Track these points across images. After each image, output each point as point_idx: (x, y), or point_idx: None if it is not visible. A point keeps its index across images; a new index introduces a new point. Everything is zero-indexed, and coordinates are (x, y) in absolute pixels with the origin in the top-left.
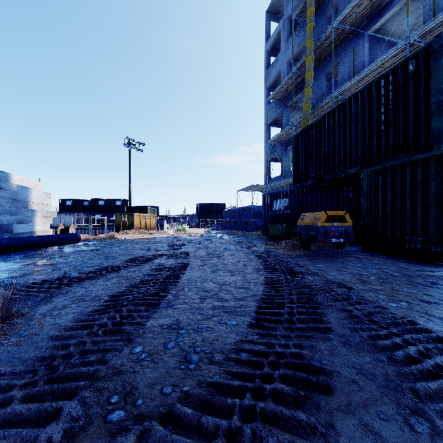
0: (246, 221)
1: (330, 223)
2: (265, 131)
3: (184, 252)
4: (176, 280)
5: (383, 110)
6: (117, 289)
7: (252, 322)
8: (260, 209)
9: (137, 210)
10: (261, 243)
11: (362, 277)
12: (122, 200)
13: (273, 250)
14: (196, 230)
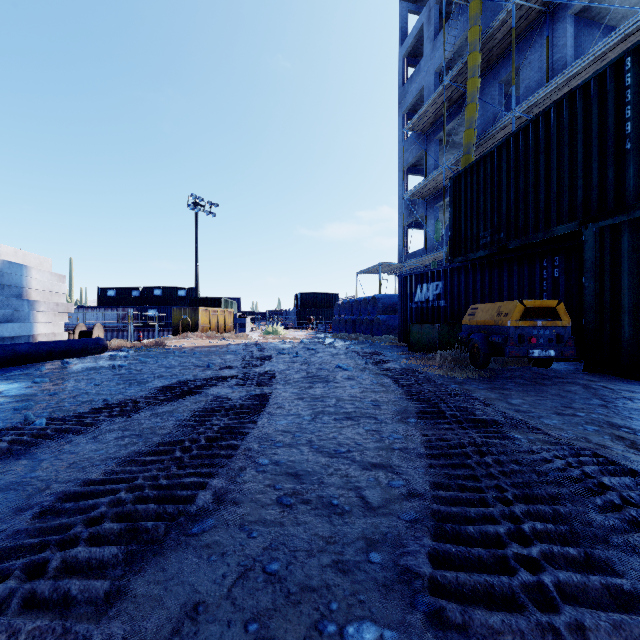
0: (371, 320)
1: (530, 322)
2: (399, 182)
3: (267, 373)
4: (233, 443)
5: (630, 113)
6: (100, 466)
7: None
8: (393, 300)
9: (206, 302)
10: (399, 355)
11: (621, 433)
12: (188, 288)
13: (422, 368)
14: (295, 333)
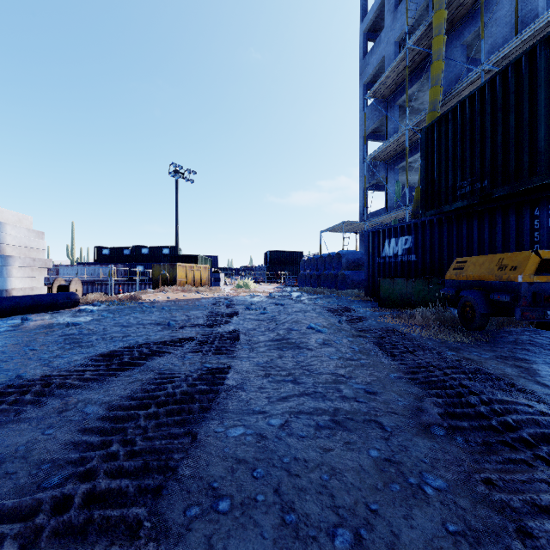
0: (336, 274)
1: (547, 277)
2: (360, 147)
3: (230, 334)
4: (132, 510)
5: None
6: None
7: None
8: (357, 256)
9: (184, 259)
10: (372, 312)
11: None
12: (171, 247)
13: (402, 328)
14: (264, 287)
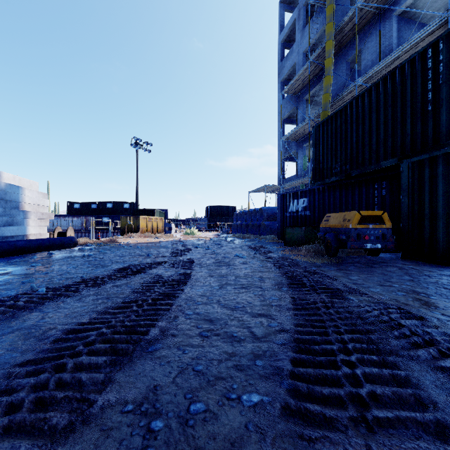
0: (259, 224)
1: (364, 225)
2: (278, 129)
3: (188, 260)
4: (169, 302)
5: (431, 86)
6: (85, 316)
7: (288, 402)
8: (274, 211)
9: (144, 212)
10: (278, 248)
11: (420, 297)
12: (130, 203)
13: (293, 256)
14: (206, 234)
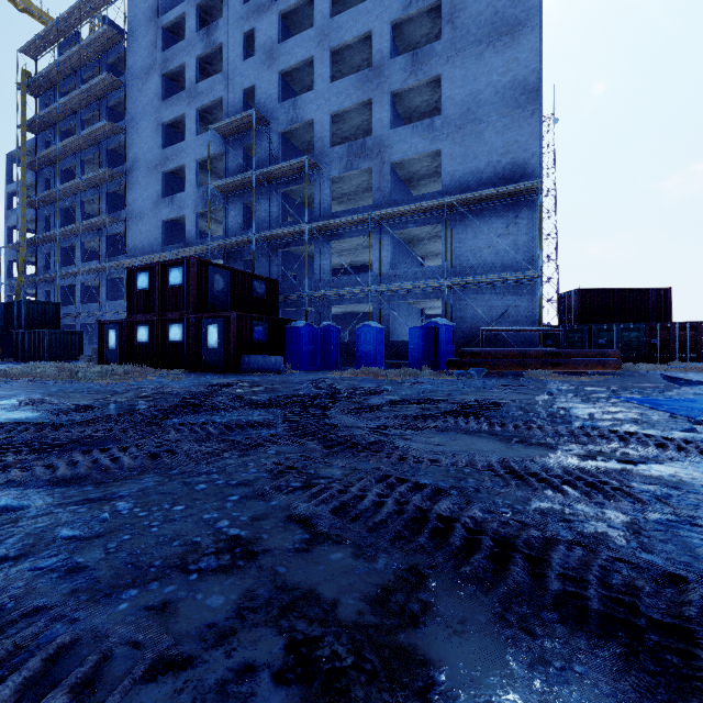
0: None
1: None
2: (6, 267)
3: None
4: None
5: (18, 313)
6: None
7: None
8: None
9: None
10: None
11: None
12: None
13: None
14: None
